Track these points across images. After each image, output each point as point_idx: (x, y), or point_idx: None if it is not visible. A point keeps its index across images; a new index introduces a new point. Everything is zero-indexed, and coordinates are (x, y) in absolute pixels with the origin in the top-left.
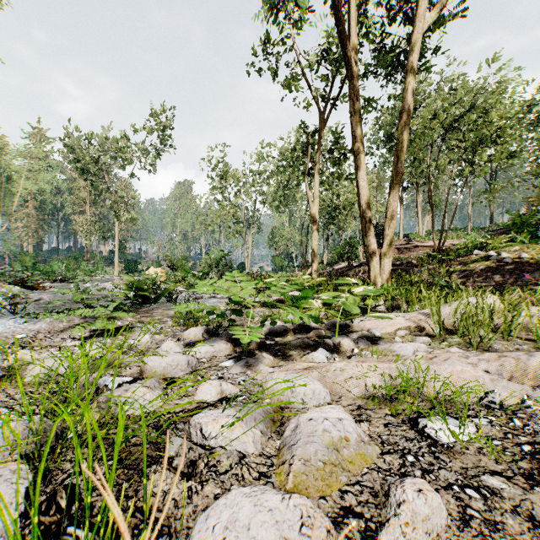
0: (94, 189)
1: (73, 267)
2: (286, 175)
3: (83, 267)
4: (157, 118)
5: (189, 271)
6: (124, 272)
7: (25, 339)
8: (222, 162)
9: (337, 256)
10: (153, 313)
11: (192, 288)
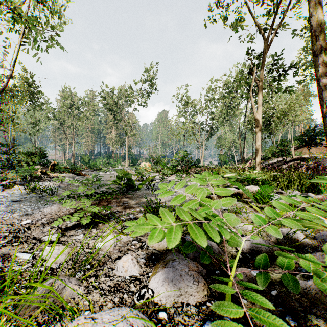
0: (116, 119)
1: (106, 162)
2: (229, 99)
3: (110, 162)
4: (147, 74)
5: (165, 164)
6: (131, 164)
7: (26, 226)
8: (185, 95)
9: (269, 154)
10: (132, 200)
11: (166, 176)
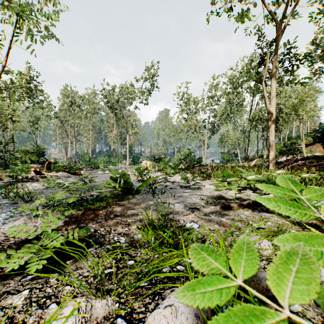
0: (116, 117)
1: (106, 161)
2: (233, 95)
3: (111, 161)
4: (148, 71)
5: (166, 163)
6: (132, 163)
7: None
8: (187, 92)
9: (276, 152)
10: (128, 211)
11: (169, 176)
